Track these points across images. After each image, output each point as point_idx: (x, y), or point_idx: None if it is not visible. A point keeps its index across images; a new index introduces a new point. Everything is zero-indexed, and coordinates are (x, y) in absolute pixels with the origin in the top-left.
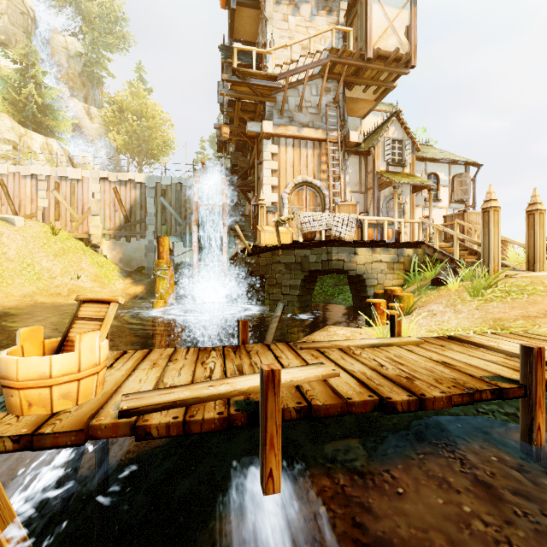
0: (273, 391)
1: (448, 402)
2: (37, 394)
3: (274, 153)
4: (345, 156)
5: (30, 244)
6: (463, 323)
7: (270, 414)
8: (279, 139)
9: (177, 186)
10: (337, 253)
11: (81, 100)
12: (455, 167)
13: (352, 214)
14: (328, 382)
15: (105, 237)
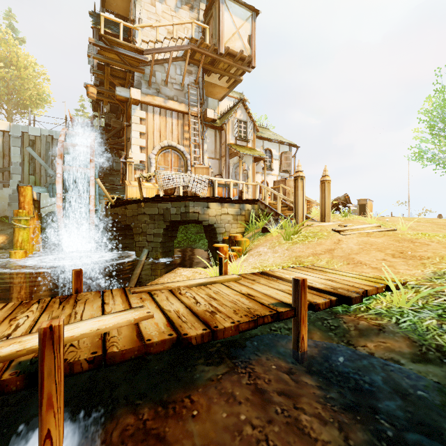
0: (51, 348)
1: (236, 330)
2: None
3: (143, 118)
4: (204, 129)
5: None
6: (277, 260)
7: (48, 373)
8: (147, 107)
9: (47, 138)
10: (193, 206)
11: None
12: (282, 146)
13: (205, 176)
14: (139, 325)
15: None
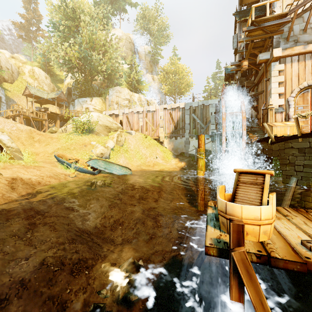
0: None
1: None
2: (251, 228)
3: (281, 70)
4: None
5: (137, 142)
6: None
7: None
8: (285, 59)
9: (201, 106)
10: None
11: (150, 73)
12: None
13: None
14: None
15: (165, 137)
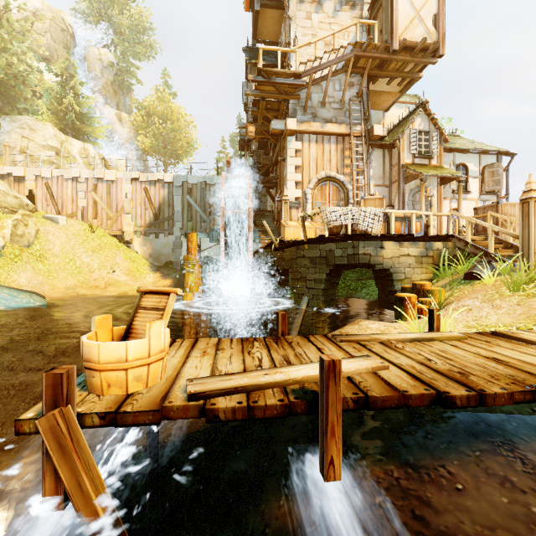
0: (333, 380)
1: (510, 398)
2: (115, 376)
3: (298, 149)
4: (369, 150)
5: (72, 240)
6: (504, 319)
7: (331, 403)
8: (303, 136)
9: (202, 185)
10: (363, 247)
11: (113, 107)
12: (485, 157)
13: (379, 208)
14: (379, 374)
15: (136, 233)
